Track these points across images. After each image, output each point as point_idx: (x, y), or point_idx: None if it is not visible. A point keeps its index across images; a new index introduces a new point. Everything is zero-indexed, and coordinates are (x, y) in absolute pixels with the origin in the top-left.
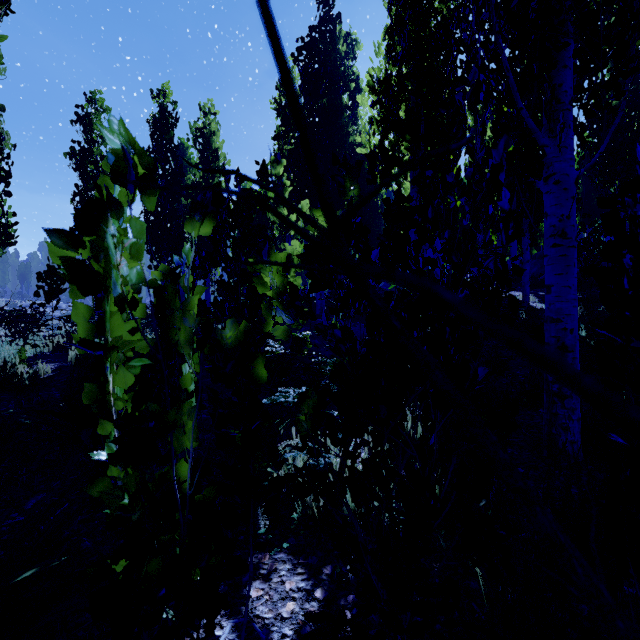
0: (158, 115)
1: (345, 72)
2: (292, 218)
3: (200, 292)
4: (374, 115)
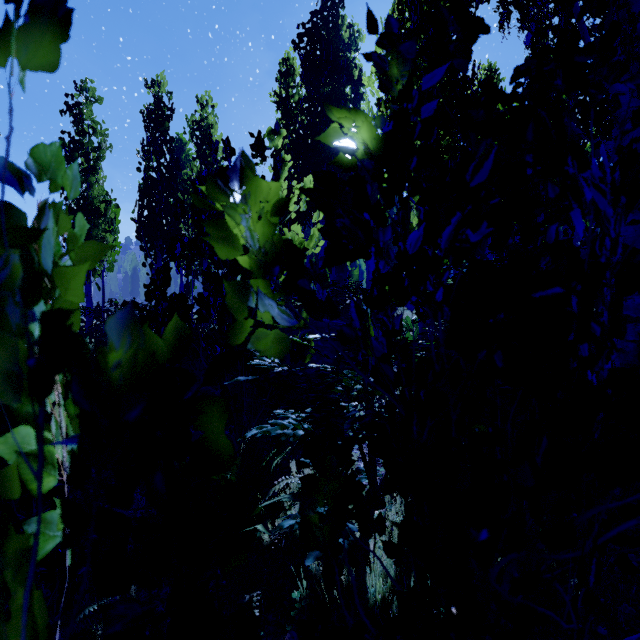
0: (153, 106)
1: (348, 60)
2: (293, 199)
3: (93, 257)
4: (382, 97)
